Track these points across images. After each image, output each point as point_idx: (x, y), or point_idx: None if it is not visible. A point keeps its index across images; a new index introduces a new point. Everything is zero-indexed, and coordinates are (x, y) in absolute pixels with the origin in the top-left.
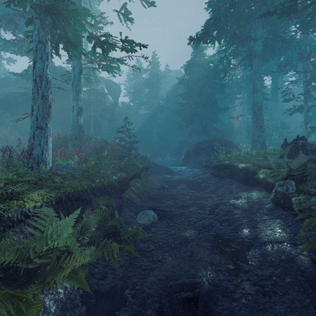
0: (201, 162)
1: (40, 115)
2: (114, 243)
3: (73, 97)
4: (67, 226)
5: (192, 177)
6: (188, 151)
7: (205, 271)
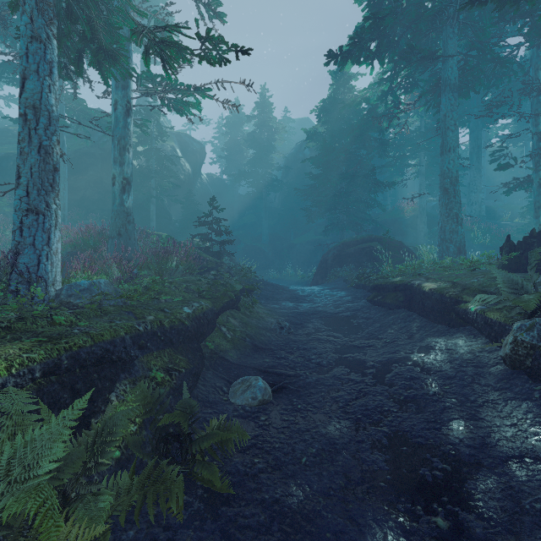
0: (348, 278)
1: (35, 185)
2: (175, 465)
3: (114, 159)
4: (51, 441)
5: (334, 305)
6: (325, 259)
7: (382, 532)
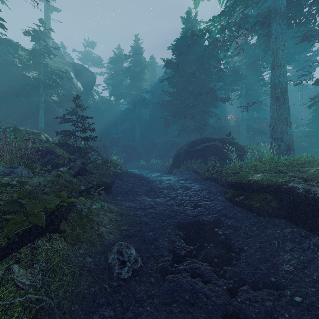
0: (198, 170)
1: None
2: None
3: None
4: None
5: (191, 203)
6: (178, 154)
7: None
